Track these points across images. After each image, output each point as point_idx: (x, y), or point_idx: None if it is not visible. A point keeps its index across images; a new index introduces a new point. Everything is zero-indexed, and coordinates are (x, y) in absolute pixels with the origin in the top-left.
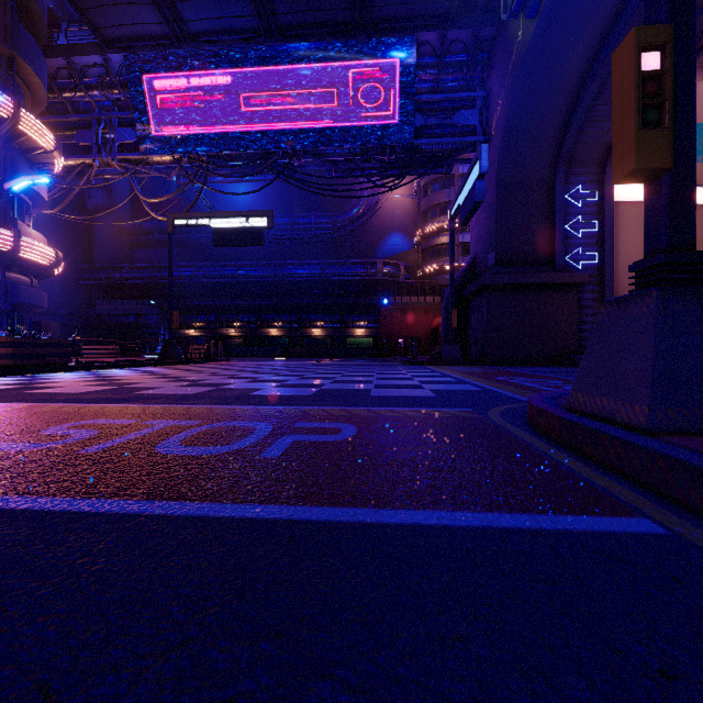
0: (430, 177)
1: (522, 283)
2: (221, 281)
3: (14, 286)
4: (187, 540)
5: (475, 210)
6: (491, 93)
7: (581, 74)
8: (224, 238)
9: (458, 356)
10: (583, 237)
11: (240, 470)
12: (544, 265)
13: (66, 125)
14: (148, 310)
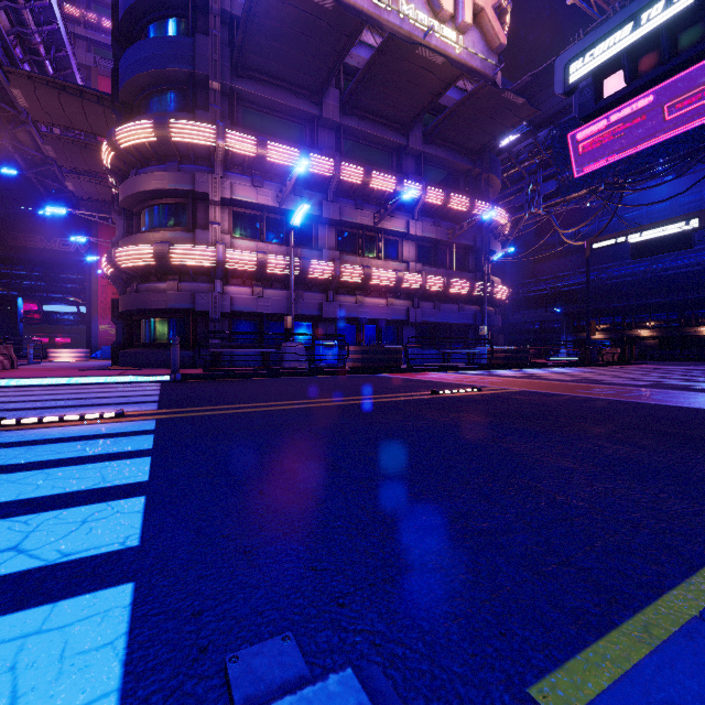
0: None
1: None
2: (629, 280)
3: (489, 315)
4: (684, 408)
5: None
6: None
7: None
8: (643, 250)
9: None
10: None
11: (696, 404)
12: None
13: (505, 196)
14: (551, 316)
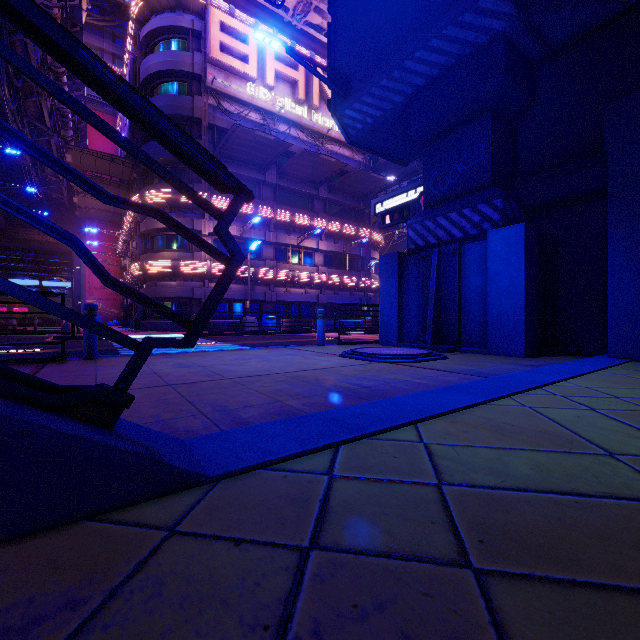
0: None
1: None
2: None
3: (370, 298)
4: None
5: None
6: None
7: None
8: None
9: None
10: None
11: None
12: None
13: None
14: None
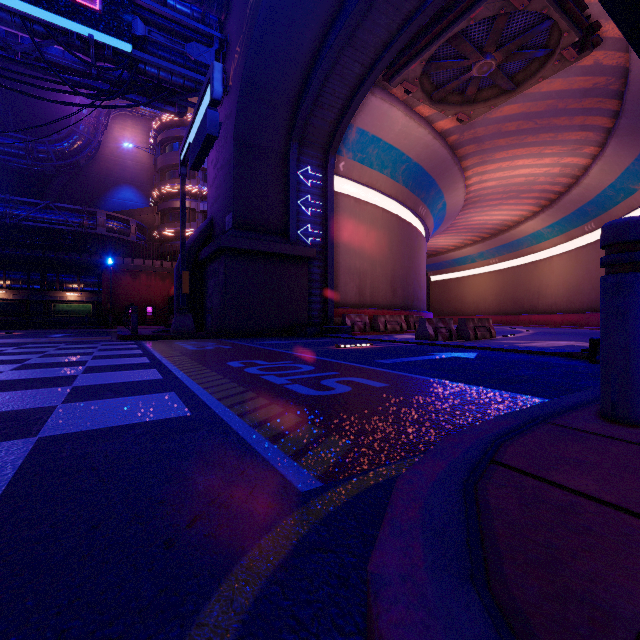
0: (168, 133)
1: (260, 251)
2: None
3: None
4: None
5: (207, 148)
6: (229, 40)
7: (313, 51)
8: None
9: (191, 328)
10: (312, 216)
11: None
12: (280, 235)
13: None
14: None
